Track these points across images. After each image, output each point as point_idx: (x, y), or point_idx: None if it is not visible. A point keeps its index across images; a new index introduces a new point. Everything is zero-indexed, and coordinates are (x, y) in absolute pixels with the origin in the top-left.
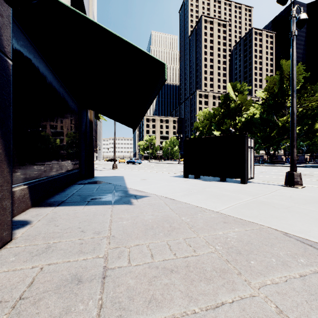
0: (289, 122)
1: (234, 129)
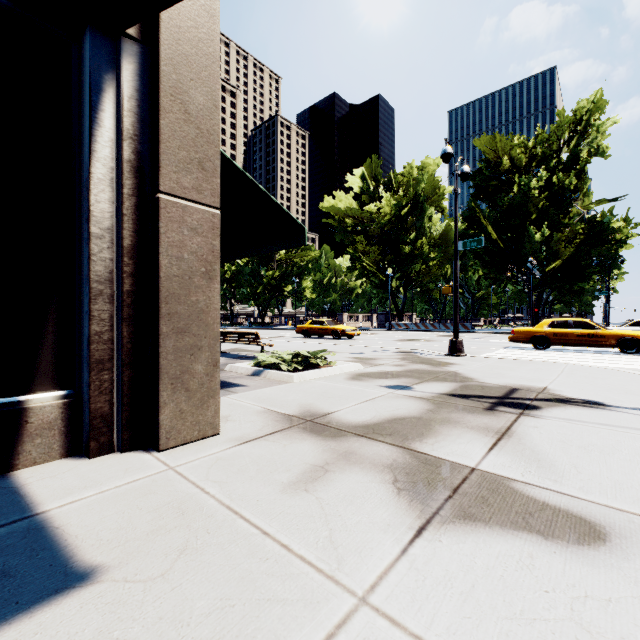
0: (278, 278)
1: (223, 279)
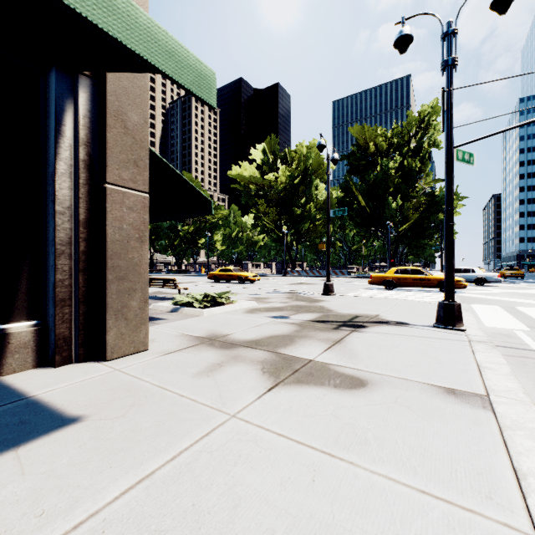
0: (193, 232)
1: None
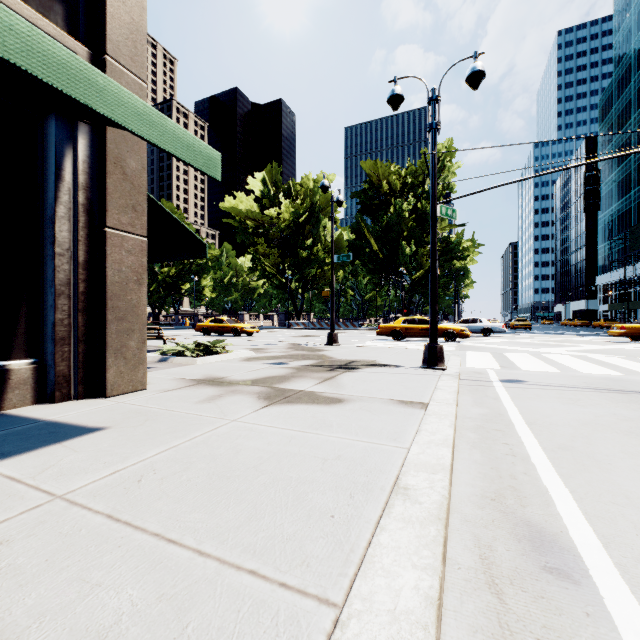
0: (174, 275)
1: None
